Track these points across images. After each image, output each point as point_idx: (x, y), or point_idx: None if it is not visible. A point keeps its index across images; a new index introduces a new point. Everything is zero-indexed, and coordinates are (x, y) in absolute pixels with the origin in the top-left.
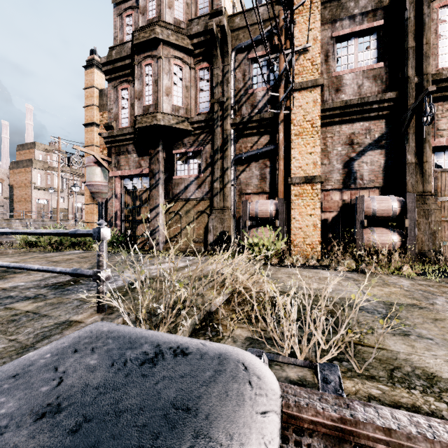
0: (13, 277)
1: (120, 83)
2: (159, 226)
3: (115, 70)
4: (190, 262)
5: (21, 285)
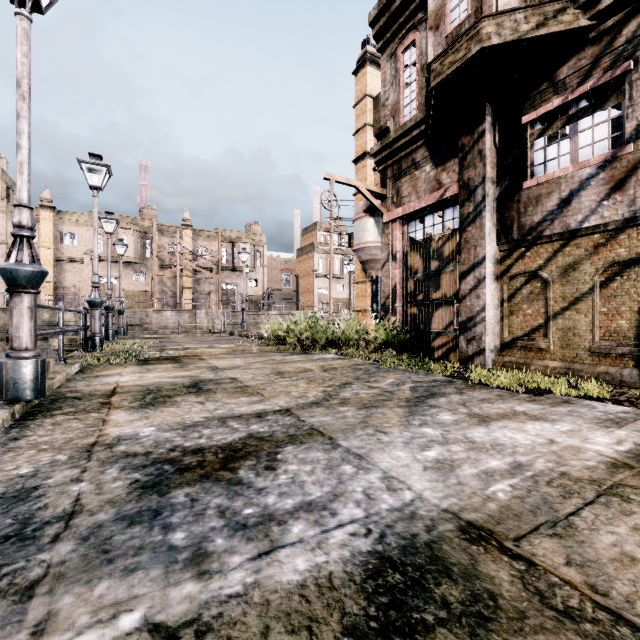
0: (175, 403)
1: (401, 40)
2: (483, 310)
3: (392, 19)
4: (633, 431)
5: (137, 436)
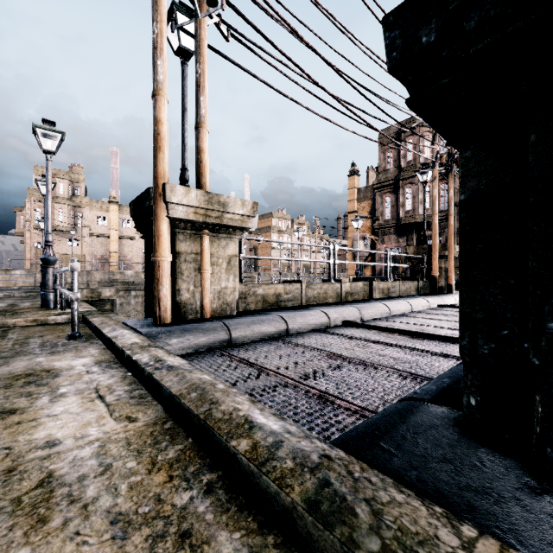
0: None
1: (384, 193)
2: None
3: (382, 187)
4: None
5: None
